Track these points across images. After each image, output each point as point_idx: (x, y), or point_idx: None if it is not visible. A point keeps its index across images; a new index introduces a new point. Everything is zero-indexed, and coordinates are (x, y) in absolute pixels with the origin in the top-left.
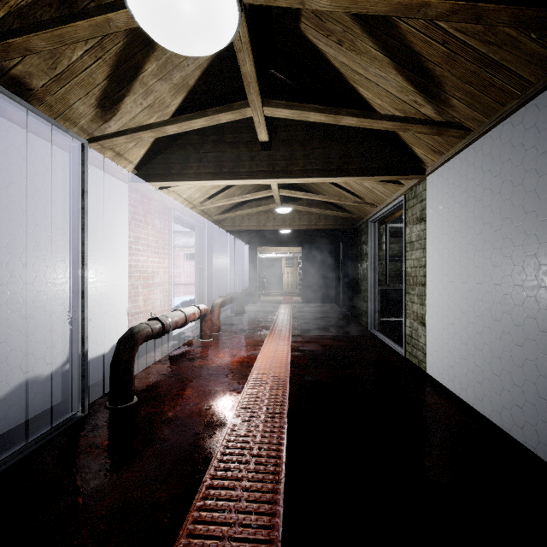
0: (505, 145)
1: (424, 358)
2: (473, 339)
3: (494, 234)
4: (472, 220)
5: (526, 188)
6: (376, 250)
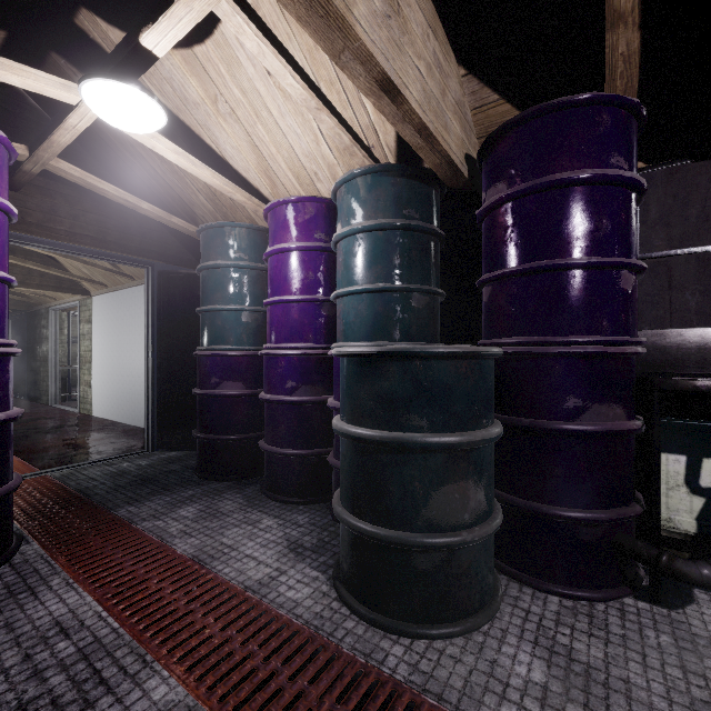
0: (120, 301)
1: (91, 408)
2: (111, 387)
3: (117, 338)
4: (111, 329)
5: (125, 322)
6: (58, 335)
